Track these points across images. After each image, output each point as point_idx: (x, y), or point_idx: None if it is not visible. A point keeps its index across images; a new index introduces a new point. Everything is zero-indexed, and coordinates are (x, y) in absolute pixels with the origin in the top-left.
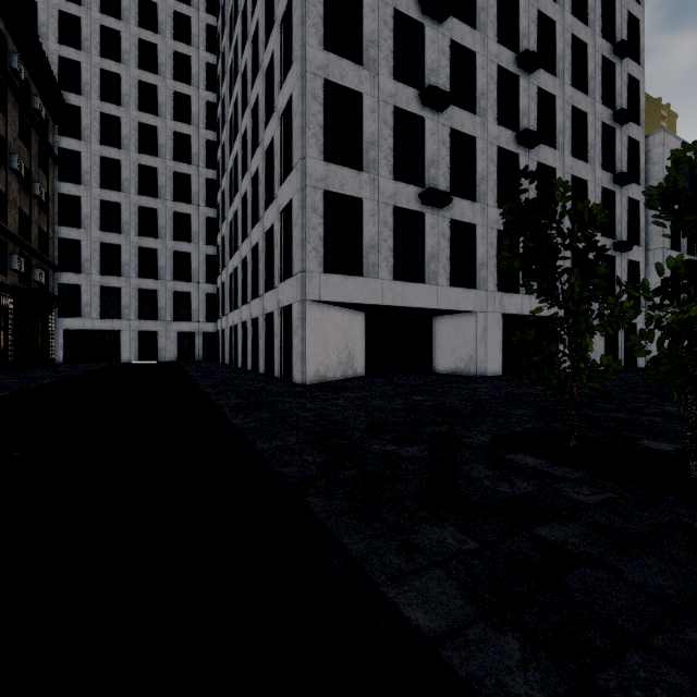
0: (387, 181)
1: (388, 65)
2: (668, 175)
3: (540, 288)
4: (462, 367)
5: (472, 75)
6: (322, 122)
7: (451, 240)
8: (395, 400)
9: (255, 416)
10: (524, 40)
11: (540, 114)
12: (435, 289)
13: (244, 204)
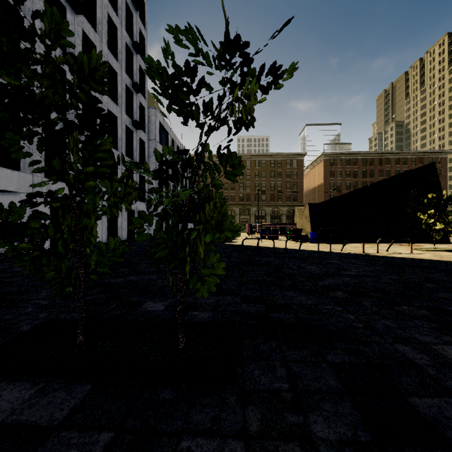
0: None
1: None
2: (165, 49)
3: None
4: None
5: None
6: None
7: None
8: None
9: None
10: None
11: (85, 52)
12: None
13: None
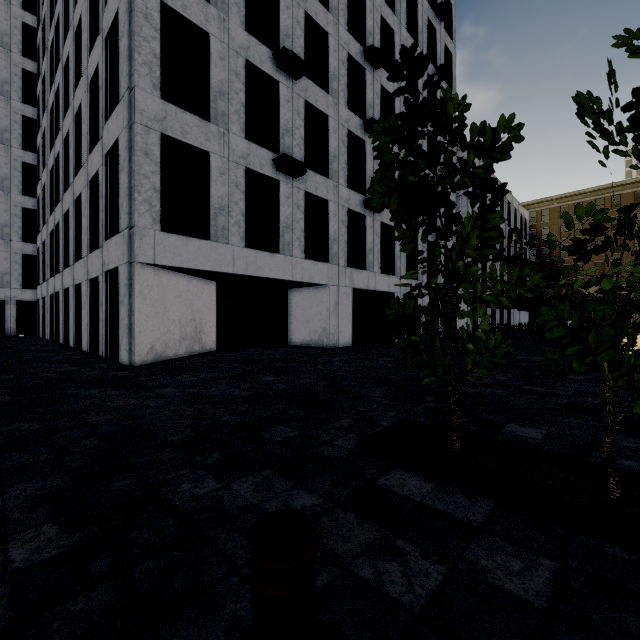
0: (238, 139)
1: (239, 13)
2: (609, 72)
3: (383, 266)
4: (316, 339)
5: (325, 55)
6: (158, 51)
7: (306, 212)
8: (241, 383)
9: (1, 432)
10: (370, 38)
11: (383, 110)
12: (289, 260)
13: (67, 147)
